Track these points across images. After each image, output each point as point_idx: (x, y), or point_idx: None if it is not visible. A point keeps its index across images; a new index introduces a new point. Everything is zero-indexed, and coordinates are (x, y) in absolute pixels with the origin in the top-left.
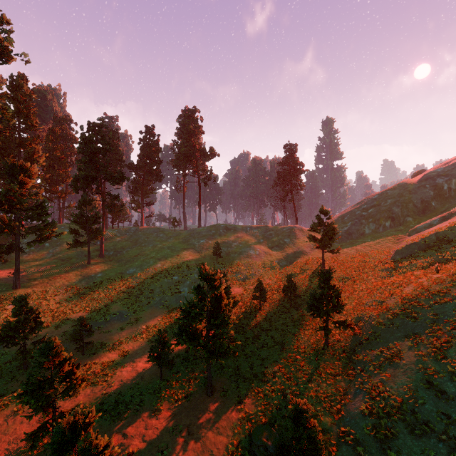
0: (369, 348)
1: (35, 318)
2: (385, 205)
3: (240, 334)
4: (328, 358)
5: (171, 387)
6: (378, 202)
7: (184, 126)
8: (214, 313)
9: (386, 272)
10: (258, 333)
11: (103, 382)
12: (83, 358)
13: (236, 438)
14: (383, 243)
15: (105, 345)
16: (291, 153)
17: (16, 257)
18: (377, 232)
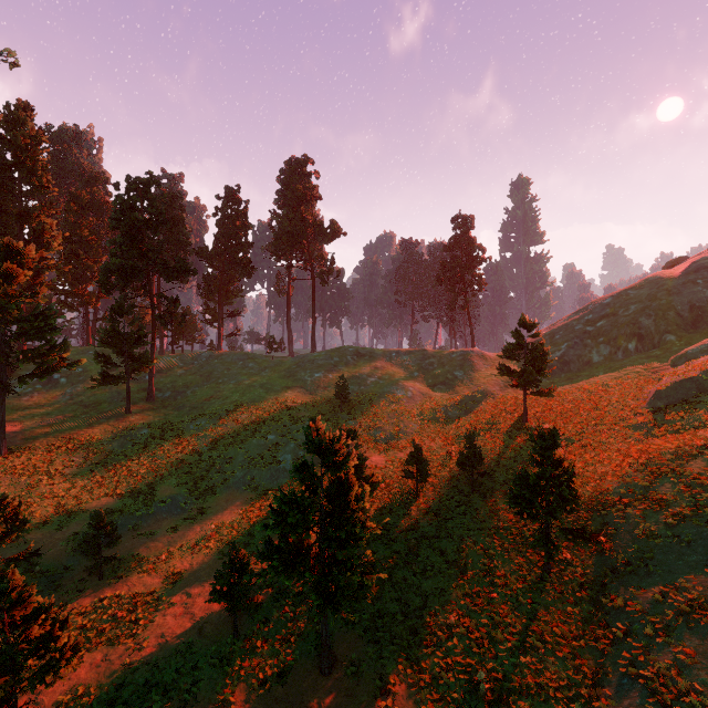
0: (634, 584)
1: (12, 515)
2: (626, 314)
3: (383, 544)
4: (552, 599)
5: (253, 652)
6: (613, 310)
7: (289, 186)
8: (335, 515)
9: (641, 430)
10: (417, 543)
11: (129, 637)
12: (99, 585)
13: None
14: (628, 378)
15: (141, 561)
16: (464, 230)
17: None
18: (613, 360)
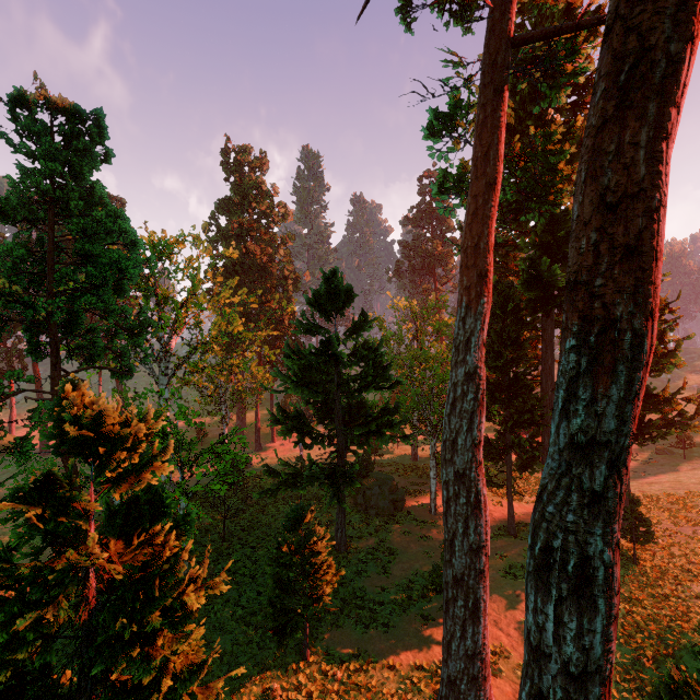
0: None
1: None
2: None
3: None
4: None
5: None
6: None
7: None
8: None
9: None
10: None
11: None
12: None
13: (645, 451)
14: None
15: None
16: None
17: None
18: None
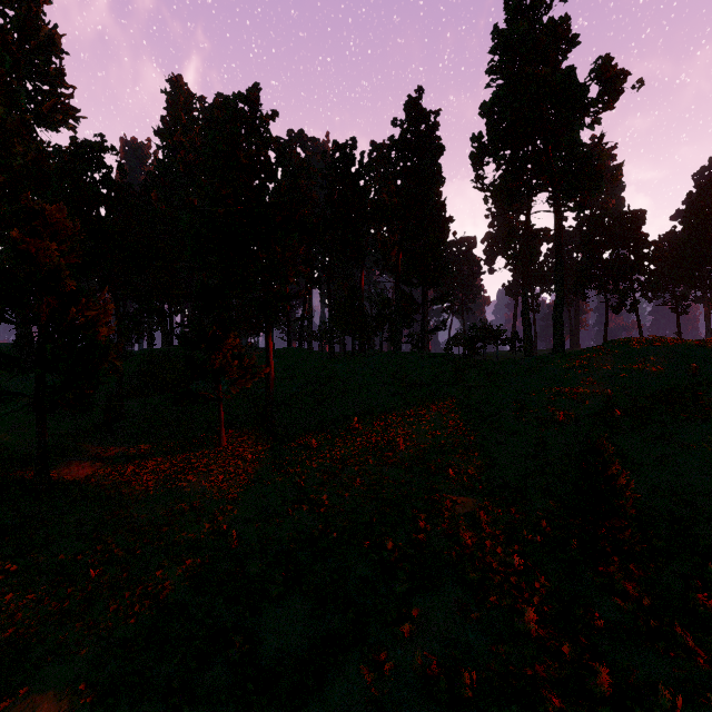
0: None
1: None
2: None
3: None
4: None
5: None
6: None
7: (499, 36)
8: None
9: None
10: None
11: None
12: None
13: None
14: None
15: None
16: None
17: (37, 423)
18: None
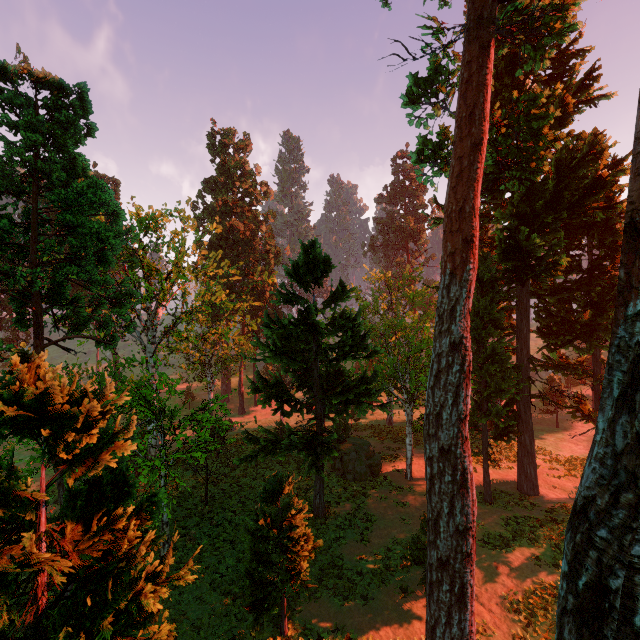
0: None
1: None
2: None
3: None
4: None
5: None
6: None
7: None
8: None
9: None
10: None
11: None
12: None
13: None
14: None
15: None
16: None
17: None
18: None
